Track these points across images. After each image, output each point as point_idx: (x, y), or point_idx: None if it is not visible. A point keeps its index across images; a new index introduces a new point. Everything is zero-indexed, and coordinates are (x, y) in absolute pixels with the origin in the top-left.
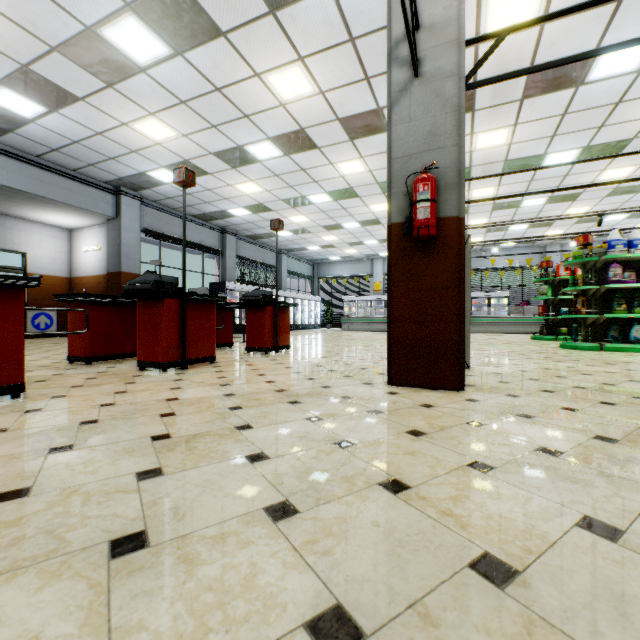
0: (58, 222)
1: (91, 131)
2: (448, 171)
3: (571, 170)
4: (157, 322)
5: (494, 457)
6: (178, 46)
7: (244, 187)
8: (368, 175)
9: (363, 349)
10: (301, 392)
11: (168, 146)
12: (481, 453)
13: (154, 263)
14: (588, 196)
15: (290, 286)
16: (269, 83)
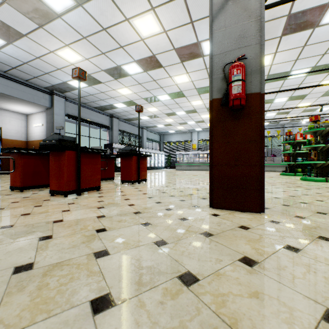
0: (19, 110)
1: (33, 56)
2: (253, 61)
3: (303, 81)
4: (61, 165)
5: None
6: None
7: (122, 91)
8: (191, 84)
9: (189, 181)
10: (151, 214)
11: (78, 66)
12: (324, 294)
13: (58, 128)
14: (311, 96)
15: (148, 146)
16: (134, 25)
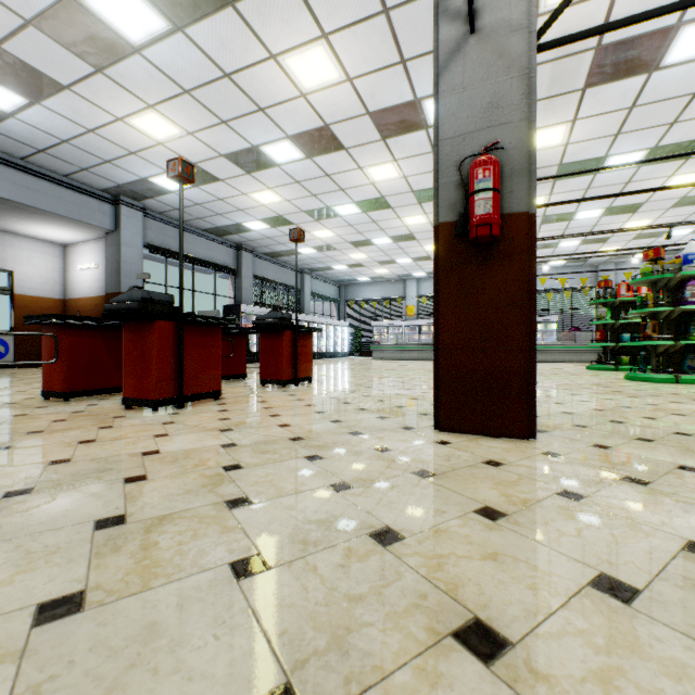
0: (49, 236)
1: (81, 128)
2: (514, 153)
3: (634, 176)
4: (146, 350)
5: (627, 565)
6: (177, 19)
7: (261, 196)
8: (402, 182)
9: (397, 381)
10: (323, 441)
11: (172, 146)
12: (603, 556)
13: (142, 276)
14: (651, 207)
15: (314, 310)
16: (287, 67)
